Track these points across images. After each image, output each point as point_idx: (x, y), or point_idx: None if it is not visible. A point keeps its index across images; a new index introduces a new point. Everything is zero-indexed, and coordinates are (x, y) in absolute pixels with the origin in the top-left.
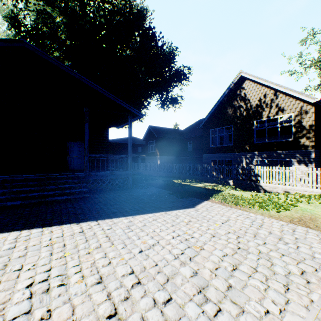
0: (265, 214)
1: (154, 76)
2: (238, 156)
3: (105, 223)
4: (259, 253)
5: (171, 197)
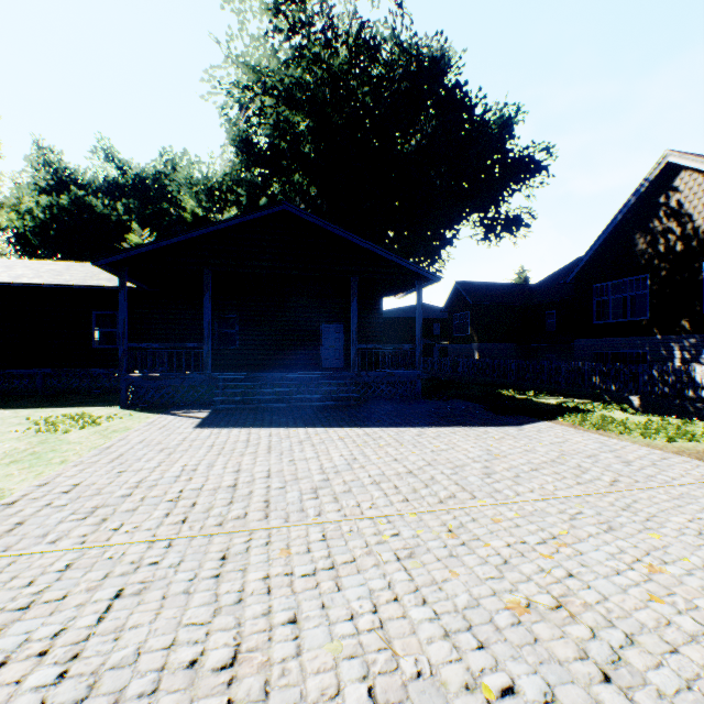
0: (638, 443)
1: (466, 179)
2: (662, 343)
3: (389, 430)
4: (575, 466)
5: (486, 413)
